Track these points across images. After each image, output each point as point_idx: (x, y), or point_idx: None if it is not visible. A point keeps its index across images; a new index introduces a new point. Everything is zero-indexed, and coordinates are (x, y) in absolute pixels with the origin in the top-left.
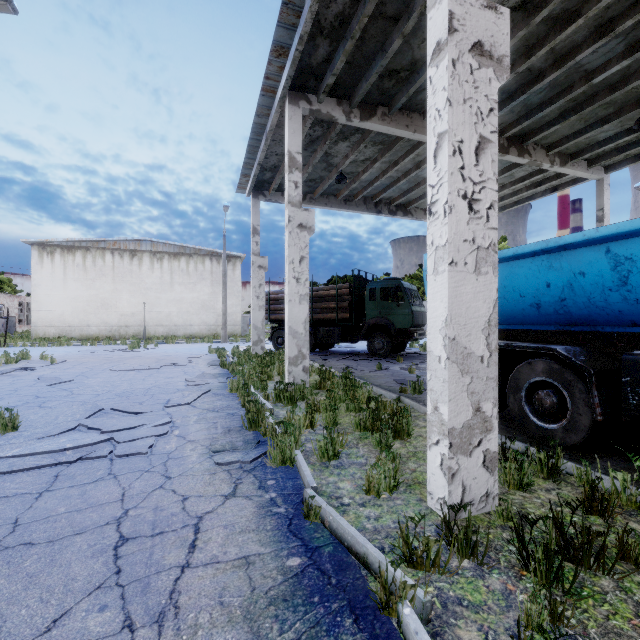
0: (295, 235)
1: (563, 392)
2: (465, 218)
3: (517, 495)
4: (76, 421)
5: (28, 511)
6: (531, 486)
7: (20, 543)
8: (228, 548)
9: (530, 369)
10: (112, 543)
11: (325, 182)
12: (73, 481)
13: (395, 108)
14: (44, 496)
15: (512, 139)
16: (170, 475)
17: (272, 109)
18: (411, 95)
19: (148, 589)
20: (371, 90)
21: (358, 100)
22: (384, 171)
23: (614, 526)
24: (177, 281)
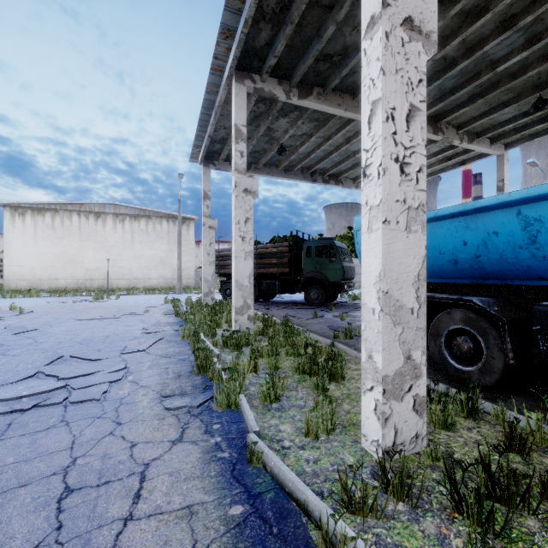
0: (241, 199)
1: (479, 338)
2: (397, 180)
3: (442, 434)
4: (35, 368)
5: None
6: (455, 426)
7: None
8: (172, 497)
9: (449, 318)
10: (56, 495)
11: (268, 154)
12: (25, 429)
13: (329, 89)
14: None
15: (428, 119)
16: (121, 421)
17: (220, 87)
18: (343, 77)
19: (88, 546)
20: (308, 72)
21: (297, 80)
22: (319, 145)
23: (532, 464)
24: (137, 240)
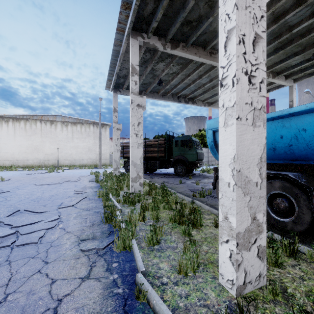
0: (135, 110)
1: (292, 200)
2: (246, 88)
3: (275, 271)
4: None
5: None
6: (284, 265)
7: None
8: None
9: (271, 186)
10: None
11: (152, 85)
12: None
13: (189, 43)
14: None
15: None
16: (48, 260)
17: (123, 41)
18: (198, 36)
19: None
20: (177, 32)
21: (170, 37)
22: (182, 79)
23: None
24: (75, 137)
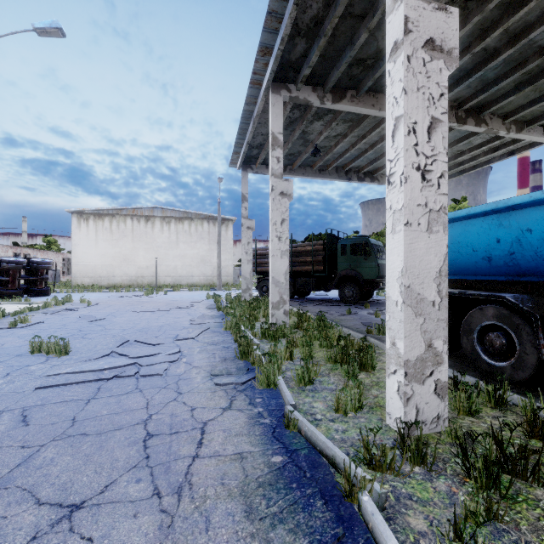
0: (277, 201)
1: (511, 334)
2: (418, 186)
3: (466, 420)
4: (110, 349)
5: (81, 412)
6: (478, 413)
7: (78, 433)
8: (226, 446)
9: (481, 314)
10: (142, 437)
11: (302, 155)
12: (111, 392)
13: (362, 91)
14: (91, 402)
15: (469, 111)
16: (181, 391)
17: (258, 98)
18: (376, 79)
19: (169, 470)
20: (341, 77)
21: (330, 86)
22: (353, 144)
23: None
24: (181, 240)
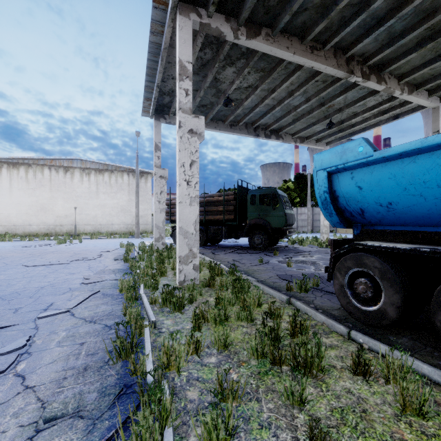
0: (186, 140)
1: None
2: None
3: None
4: None
5: None
6: None
7: None
8: None
9: None
10: None
11: (214, 107)
12: None
13: (278, 28)
14: None
15: (372, 68)
16: None
17: (165, 25)
18: (292, 16)
19: None
20: (257, 7)
21: (245, 16)
22: (263, 98)
23: None
24: (101, 191)
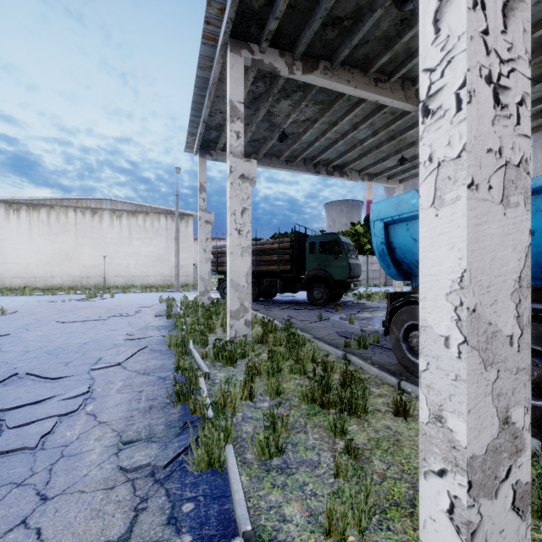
0: (237, 186)
1: None
2: (489, 114)
3: None
4: None
5: None
6: None
7: None
8: None
9: None
10: None
11: (268, 142)
12: None
13: (337, 61)
14: None
15: None
16: (48, 493)
17: (214, 60)
18: (353, 48)
19: None
20: (314, 41)
21: (301, 51)
22: (323, 132)
23: None
24: (135, 236)
